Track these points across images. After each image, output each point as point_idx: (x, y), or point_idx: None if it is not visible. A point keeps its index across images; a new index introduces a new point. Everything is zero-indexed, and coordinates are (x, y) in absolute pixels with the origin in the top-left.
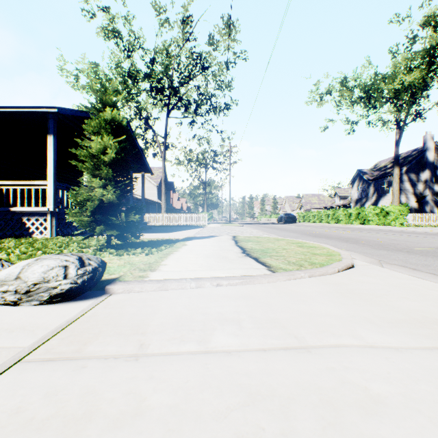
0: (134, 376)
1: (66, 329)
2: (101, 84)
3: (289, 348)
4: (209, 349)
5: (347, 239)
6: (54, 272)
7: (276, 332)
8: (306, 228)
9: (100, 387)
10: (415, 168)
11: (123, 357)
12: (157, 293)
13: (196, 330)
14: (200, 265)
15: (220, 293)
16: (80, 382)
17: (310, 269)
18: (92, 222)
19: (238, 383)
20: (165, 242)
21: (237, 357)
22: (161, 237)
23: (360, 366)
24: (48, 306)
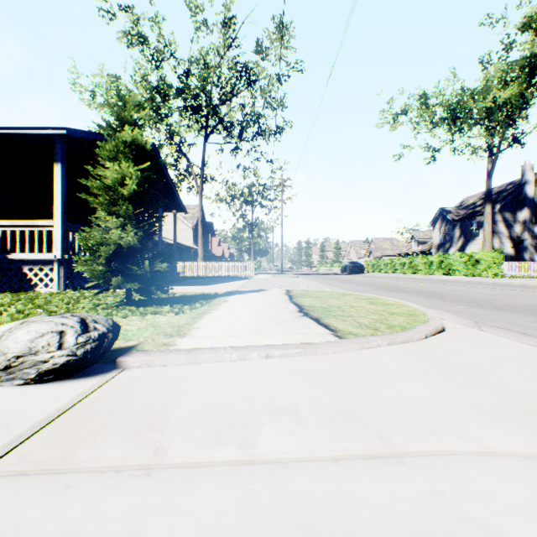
0: (141, 505)
1: (54, 422)
2: (119, 97)
3: (372, 455)
4: (254, 457)
5: (430, 293)
6: (44, 339)
7: (351, 429)
8: (377, 279)
9: (87, 523)
10: (511, 205)
11: (128, 470)
12: (186, 367)
13: (237, 426)
14: (244, 328)
15: (271, 369)
16: (58, 515)
17: (389, 334)
18: (108, 272)
19: (299, 519)
20: (201, 298)
21: (296, 471)
22: (196, 291)
23: (482, 489)
24: (36, 387)
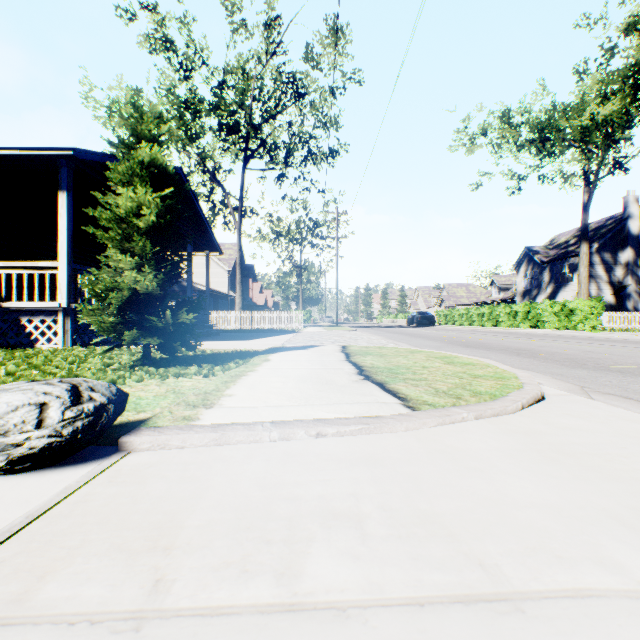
0: None
1: (18, 535)
2: (135, 107)
3: (474, 597)
4: (298, 598)
5: (517, 350)
6: (18, 415)
7: (438, 550)
8: (451, 333)
9: None
10: (612, 244)
11: (109, 621)
12: (211, 450)
13: (275, 543)
14: (288, 396)
15: (323, 453)
16: None
17: (475, 404)
18: (121, 324)
19: None
20: (238, 356)
21: (362, 627)
22: (232, 347)
23: None
24: (5, 480)
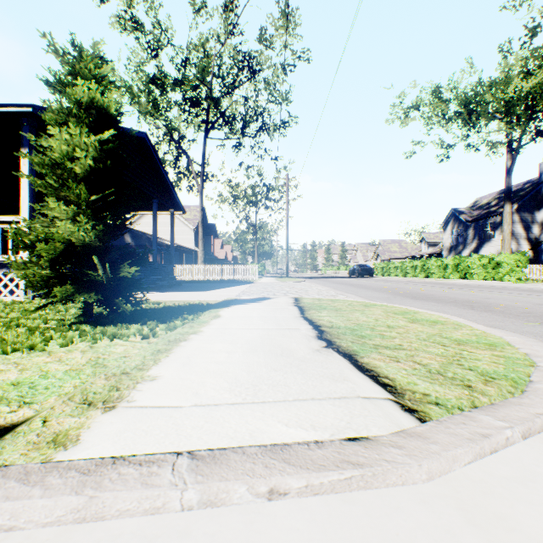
0: None
1: None
2: (73, 43)
3: None
4: None
5: (467, 303)
6: None
7: None
8: (391, 284)
9: None
10: (529, 205)
11: None
12: None
13: None
14: (231, 380)
15: None
16: None
17: (504, 402)
18: (58, 278)
19: None
20: (189, 310)
21: None
22: (188, 298)
23: None
24: None
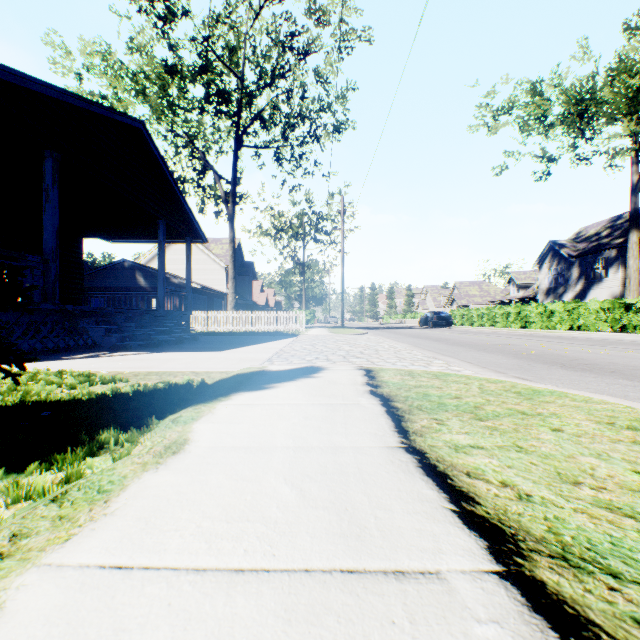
0: None
1: None
2: None
3: None
4: None
5: None
6: None
7: None
8: (488, 338)
9: None
10: None
11: None
12: None
13: None
14: None
15: None
16: None
17: None
18: None
19: None
20: (142, 407)
21: None
22: (183, 367)
23: None
24: None
